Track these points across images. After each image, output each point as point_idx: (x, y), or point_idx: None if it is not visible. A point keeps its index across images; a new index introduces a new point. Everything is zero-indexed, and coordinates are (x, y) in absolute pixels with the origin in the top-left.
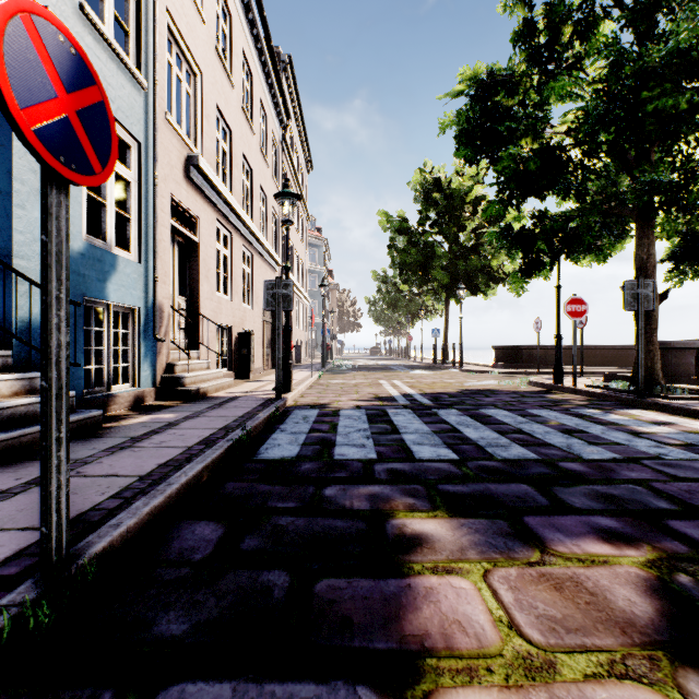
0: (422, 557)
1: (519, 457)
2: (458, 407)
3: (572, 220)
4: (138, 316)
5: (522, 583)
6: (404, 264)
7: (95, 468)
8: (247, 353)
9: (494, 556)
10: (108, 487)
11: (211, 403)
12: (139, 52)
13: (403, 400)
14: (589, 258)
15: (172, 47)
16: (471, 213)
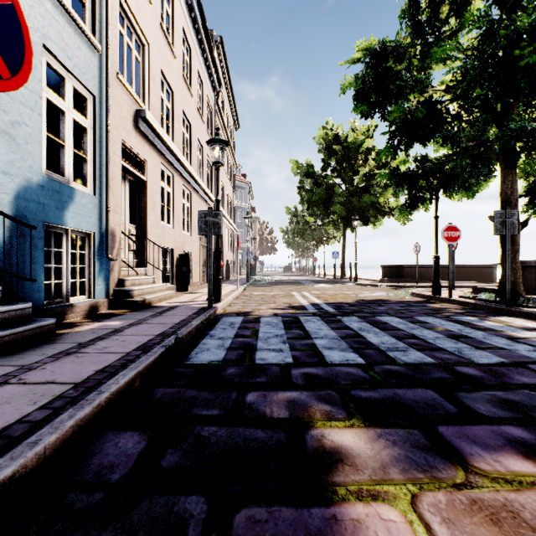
0: (344, 477)
1: (418, 361)
2: (358, 315)
3: (448, 162)
4: (93, 239)
5: (455, 514)
6: (311, 201)
7: (37, 374)
8: (186, 270)
9: (417, 476)
10: (42, 396)
11: (154, 311)
12: (94, 21)
13: (312, 308)
14: (460, 194)
15: (123, 20)
16: (363, 161)
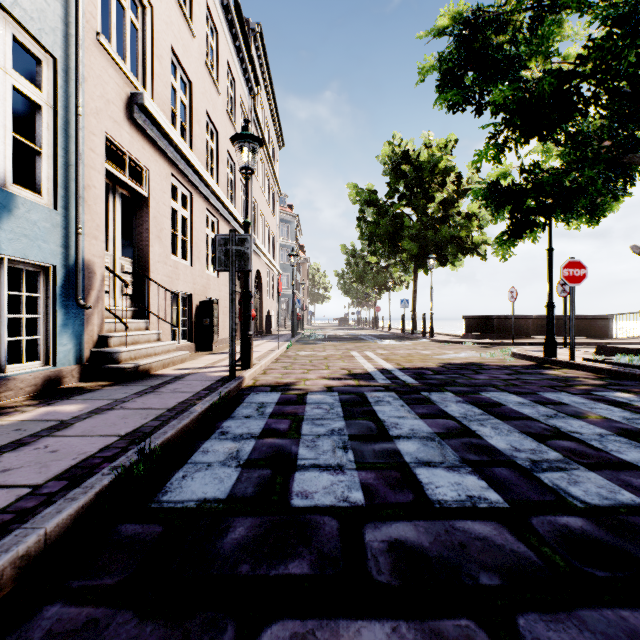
0: None
1: (609, 500)
2: (452, 389)
3: (569, 173)
4: (53, 276)
5: None
6: (373, 235)
7: None
8: (209, 323)
9: None
10: None
11: (146, 385)
12: None
13: (382, 378)
14: (578, 220)
15: None
16: (440, 184)
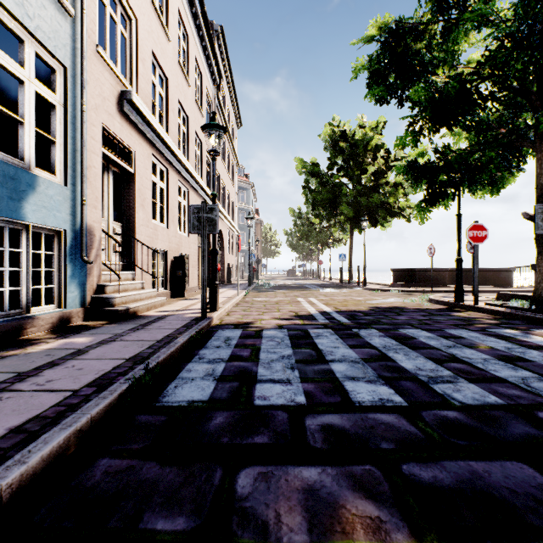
0: None
1: (479, 401)
2: (377, 327)
3: (474, 153)
4: (64, 238)
5: None
6: (316, 201)
7: None
8: (182, 274)
9: None
10: None
11: (136, 323)
12: None
13: (322, 318)
14: (483, 190)
15: None
16: (371, 159)
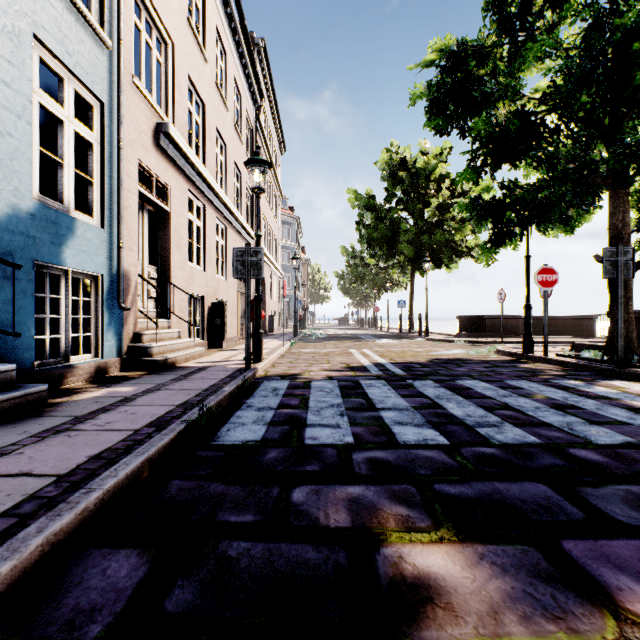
0: (437, 630)
1: (518, 441)
2: (433, 378)
3: (543, 189)
4: (101, 283)
5: None
6: (372, 239)
7: (9, 461)
8: (220, 322)
9: (547, 627)
10: (8, 495)
11: (177, 374)
12: (102, 9)
13: (375, 370)
14: (556, 229)
15: (140, 12)
16: (435, 190)
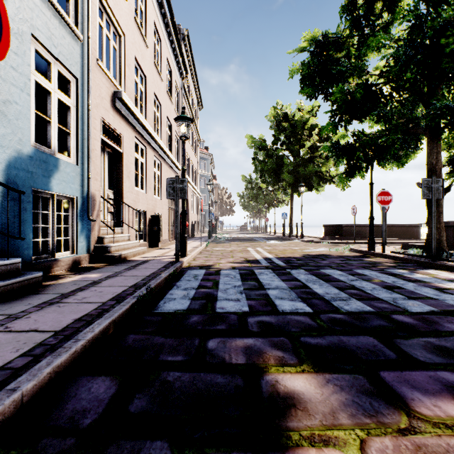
0: (297, 422)
1: (359, 310)
2: (304, 268)
3: (382, 137)
4: (76, 203)
5: None
6: (263, 170)
7: (22, 322)
8: (157, 229)
9: (364, 421)
10: (24, 343)
11: (128, 265)
12: (76, 14)
13: (265, 262)
14: (391, 164)
15: (102, 14)
16: (308, 136)
